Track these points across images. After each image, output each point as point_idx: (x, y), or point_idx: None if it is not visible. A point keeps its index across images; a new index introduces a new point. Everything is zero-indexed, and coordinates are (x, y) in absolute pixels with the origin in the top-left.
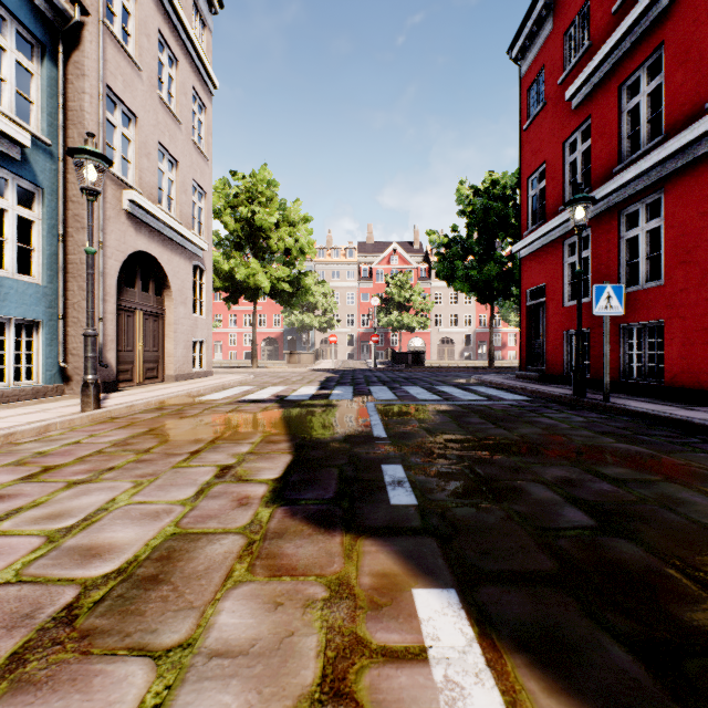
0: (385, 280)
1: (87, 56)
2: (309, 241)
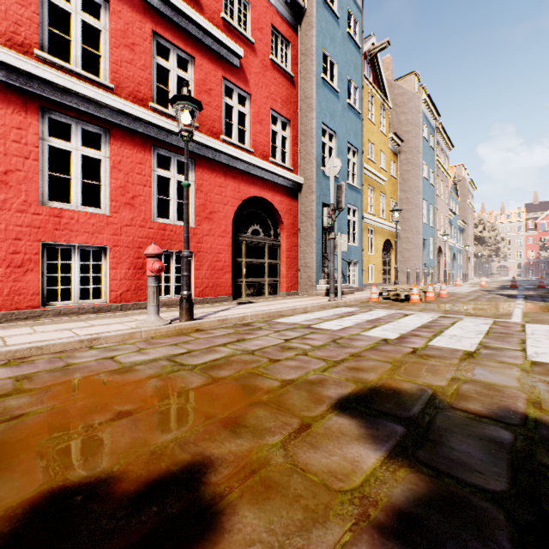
0: (545, 231)
1: (466, 230)
2: (500, 238)
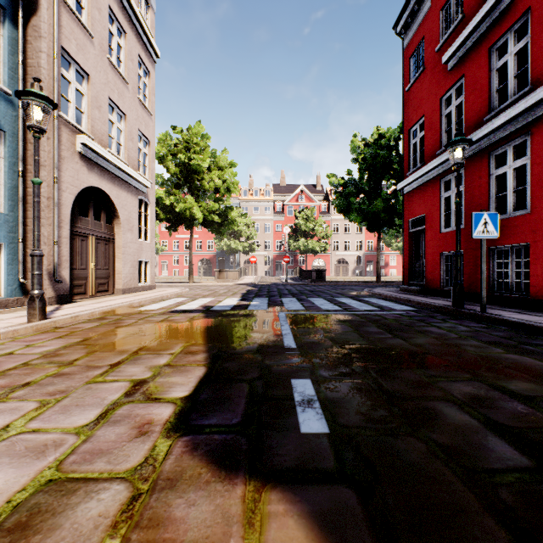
0: (294, 214)
1: (44, 21)
2: (234, 182)
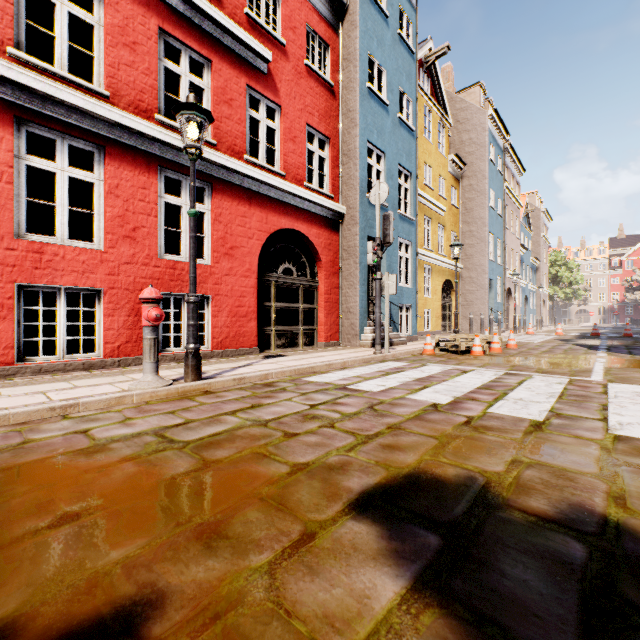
0: (632, 270)
1: (540, 269)
2: (580, 278)
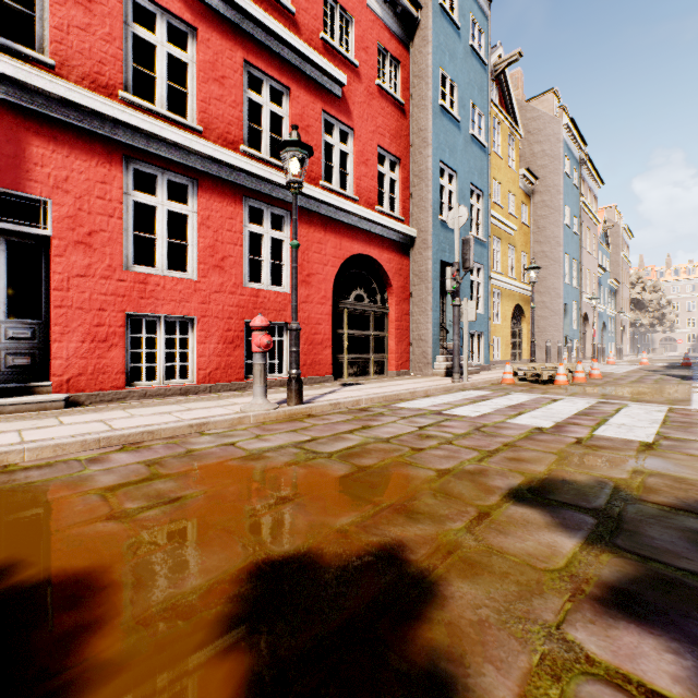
0: None
1: (620, 292)
2: (666, 302)
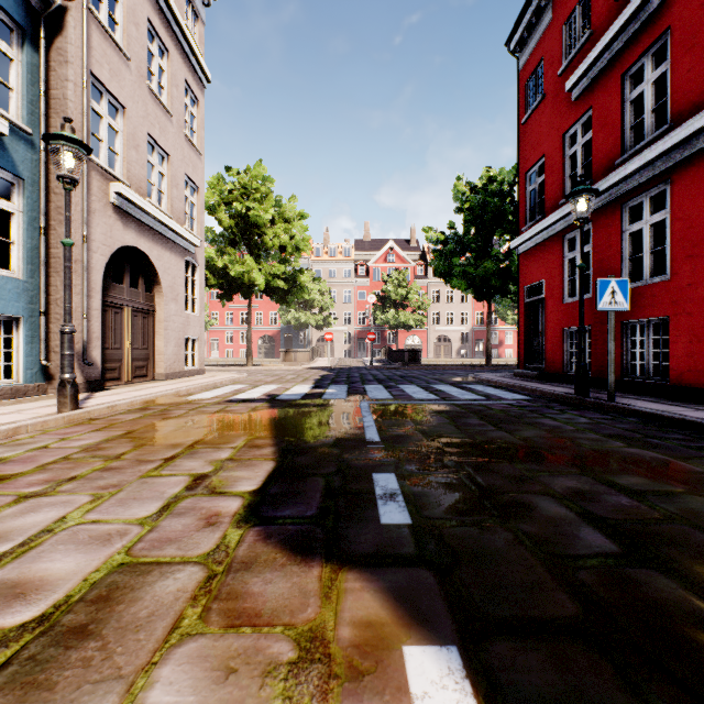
0: (382, 278)
1: (71, 43)
2: (304, 238)
